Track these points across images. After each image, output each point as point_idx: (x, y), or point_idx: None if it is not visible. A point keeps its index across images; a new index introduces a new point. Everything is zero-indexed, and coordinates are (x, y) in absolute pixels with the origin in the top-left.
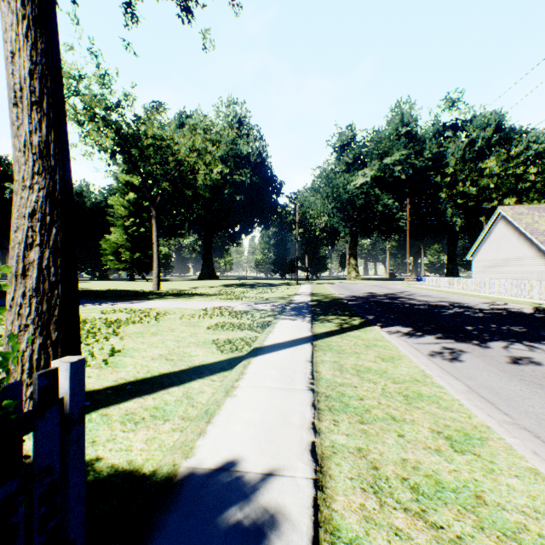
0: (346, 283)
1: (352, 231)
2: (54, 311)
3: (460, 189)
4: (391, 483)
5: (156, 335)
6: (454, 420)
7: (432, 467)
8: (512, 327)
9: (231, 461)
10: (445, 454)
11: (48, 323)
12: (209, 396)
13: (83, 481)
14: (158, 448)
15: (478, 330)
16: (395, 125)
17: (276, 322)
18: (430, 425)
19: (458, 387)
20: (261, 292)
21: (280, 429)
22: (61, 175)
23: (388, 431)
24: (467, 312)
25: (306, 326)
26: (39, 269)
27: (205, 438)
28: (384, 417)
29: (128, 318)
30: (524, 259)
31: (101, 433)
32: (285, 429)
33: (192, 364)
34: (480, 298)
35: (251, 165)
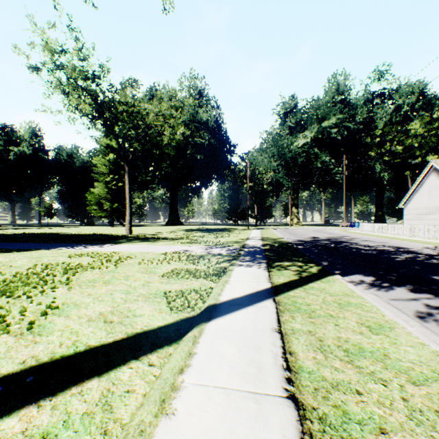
0: (289, 228)
1: (294, 184)
2: None
3: (387, 148)
4: None
5: (107, 285)
6: None
7: None
8: None
9: None
10: None
11: None
12: (136, 403)
13: None
14: None
15: None
16: (332, 94)
17: (232, 269)
18: None
19: None
20: (218, 236)
21: None
22: None
23: None
24: (418, 258)
25: (263, 275)
26: None
27: None
28: None
29: (89, 262)
30: None
31: None
32: None
33: (131, 330)
34: (420, 243)
35: (209, 130)
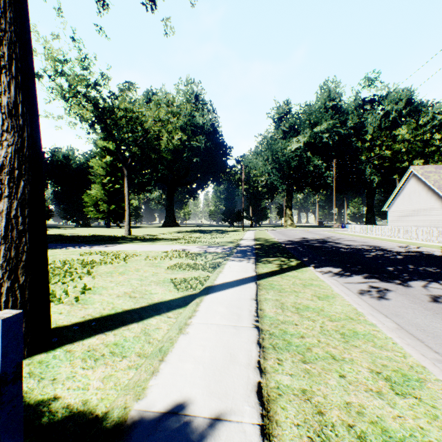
0: (283, 229)
1: (288, 187)
2: (21, 257)
3: (377, 152)
4: (337, 431)
5: (123, 275)
6: (390, 359)
7: (376, 412)
8: (427, 268)
9: (180, 404)
10: (387, 397)
11: (15, 268)
12: (164, 332)
13: (20, 441)
14: (113, 387)
15: (398, 271)
16: (323, 100)
17: (225, 263)
18: (368, 365)
19: (388, 325)
20: (213, 237)
21: (228, 368)
22: (29, 133)
23: (330, 371)
24: (386, 255)
25: (250, 267)
26: (7, 218)
27: (157, 377)
28: (324, 356)
29: (101, 259)
30: (433, 210)
31: (62, 371)
32: (233, 368)
33: (151, 301)
34: (396, 242)
35: (205, 133)
